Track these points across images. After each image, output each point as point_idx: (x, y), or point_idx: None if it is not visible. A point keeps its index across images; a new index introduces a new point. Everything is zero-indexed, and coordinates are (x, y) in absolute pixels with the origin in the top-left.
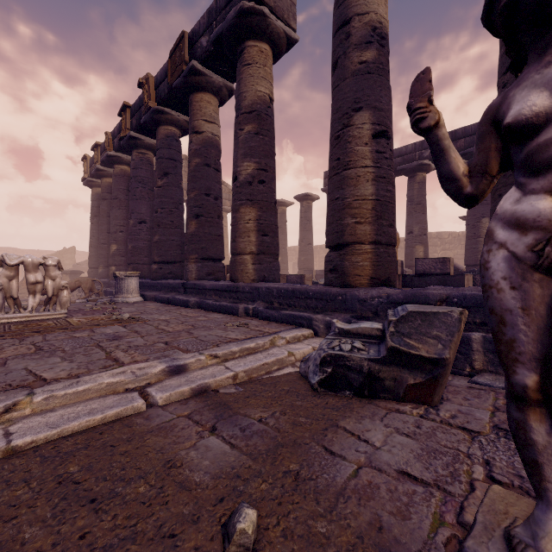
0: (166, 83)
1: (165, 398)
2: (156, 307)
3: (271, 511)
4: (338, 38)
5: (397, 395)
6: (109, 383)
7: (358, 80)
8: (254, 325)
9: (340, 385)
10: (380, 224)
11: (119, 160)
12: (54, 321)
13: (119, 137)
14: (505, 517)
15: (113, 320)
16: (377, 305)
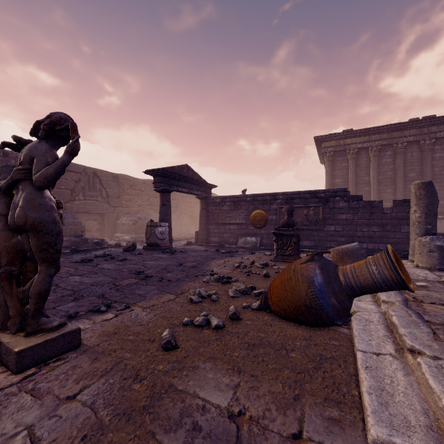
0: None
1: None
2: None
3: (155, 356)
4: None
5: None
6: None
7: None
8: None
9: None
10: None
11: None
12: None
13: None
14: (44, 336)
15: None
16: None
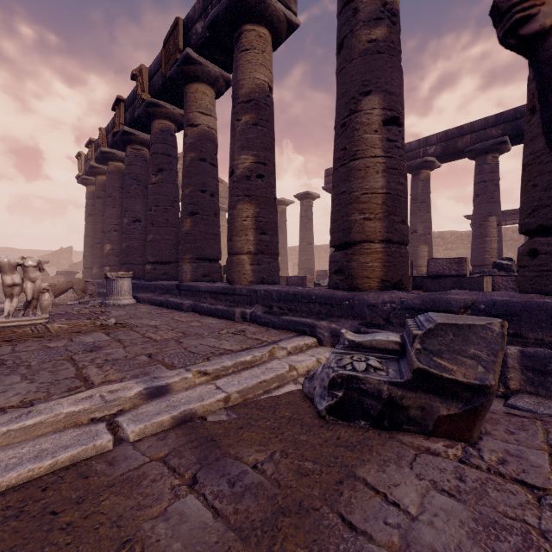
0: (159, 74)
1: (138, 432)
2: (148, 310)
3: None
4: (344, 15)
5: (425, 428)
6: (69, 413)
7: (367, 61)
8: (251, 332)
9: (353, 413)
10: (392, 221)
11: (113, 157)
12: (32, 327)
13: (112, 132)
14: None
15: (97, 326)
16: (389, 311)
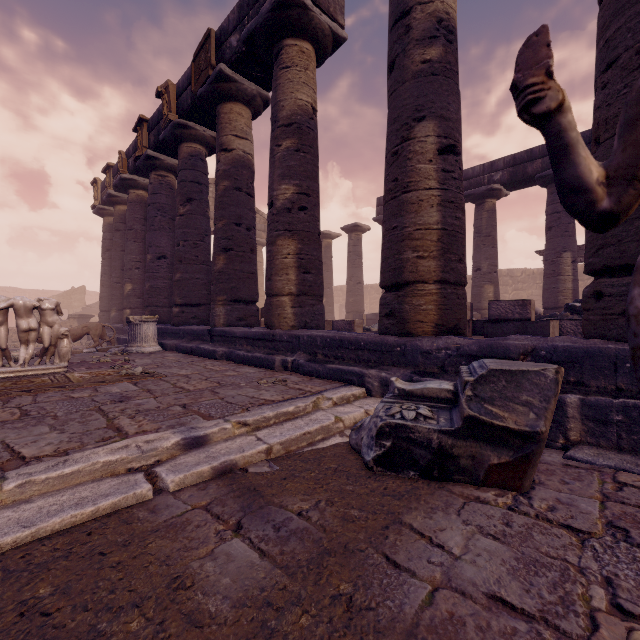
0: (189, 91)
1: (178, 482)
2: (177, 358)
3: None
4: (396, 32)
5: (475, 477)
6: (107, 462)
7: (420, 83)
8: (293, 382)
9: (402, 464)
10: (448, 259)
11: (135, 184)
12: (51, 376)
13: (134, 157)
14: None
15: (122, 375)
16: (444, 359)
